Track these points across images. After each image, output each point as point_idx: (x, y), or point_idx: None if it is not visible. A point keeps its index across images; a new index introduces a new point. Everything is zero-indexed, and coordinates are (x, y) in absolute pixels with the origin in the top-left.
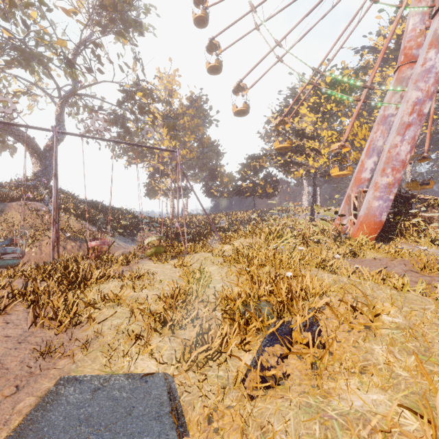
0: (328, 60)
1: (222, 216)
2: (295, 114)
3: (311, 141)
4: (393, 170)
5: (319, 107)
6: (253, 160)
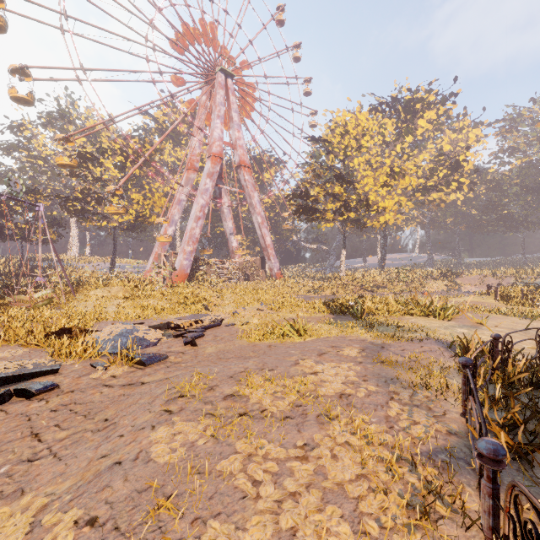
0: (134, 129)
1: None
2: (98, 163)
3: (119, 198)
4: (193, 243)
5: (123, 166)
6: (25, 193)
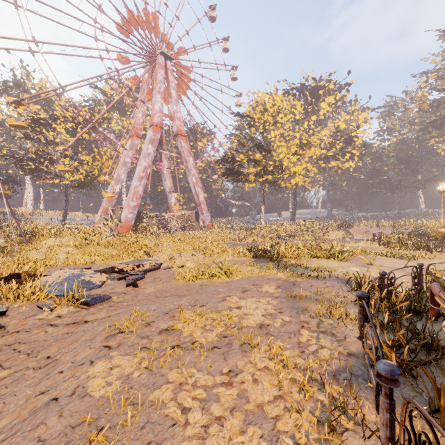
0: (84, 99)
1: None
2: (51, 128)
3: (70, 159)
4: (137, 199)
5: (74, 131)
6: None
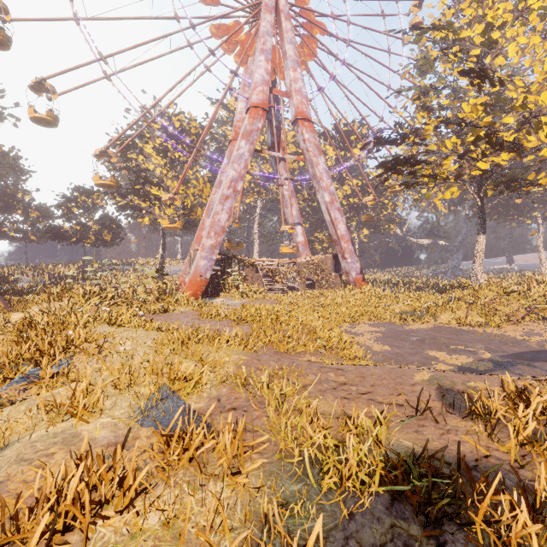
0: (175, 104)
1: (27, 270)
2: (140, 150)
3: (157, 188)
4: (215, 234)
5: (167, 151)
6: (82, 193)
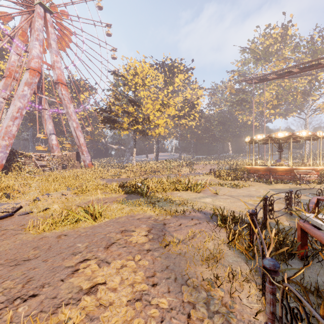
0: None
1: None
2: None
3: None
4: (9, 138)
5: None
6: None
